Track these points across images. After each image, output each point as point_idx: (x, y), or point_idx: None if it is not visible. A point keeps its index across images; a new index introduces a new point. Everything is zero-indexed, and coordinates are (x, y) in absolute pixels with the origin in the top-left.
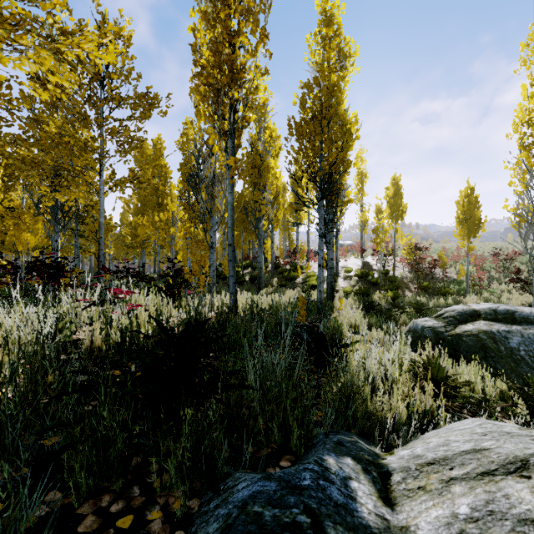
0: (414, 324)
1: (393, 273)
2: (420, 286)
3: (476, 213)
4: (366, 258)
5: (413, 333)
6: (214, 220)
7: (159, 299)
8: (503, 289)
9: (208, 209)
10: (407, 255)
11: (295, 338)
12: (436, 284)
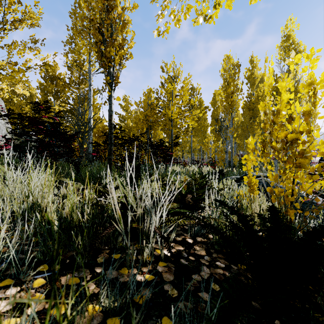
0: None
1: None
2: None
3: None
4: None
5: None
6: (227, 142)
7: (211, 167)
8: None
9: (224, 138)
10: None
11: None
12: None
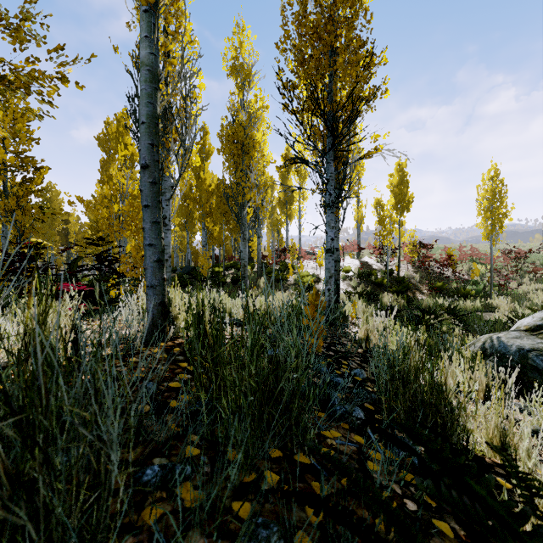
0: (494, 344)
1: (398, 272)
2: (432, 287)
3: (502, 199)
4: (363, 257)
5: (498, 359)
6: (166, 183)
7: None
8: (526, 290)
9: None
10: (410, 254)
11: (368, 539)
12: (450, 285)
